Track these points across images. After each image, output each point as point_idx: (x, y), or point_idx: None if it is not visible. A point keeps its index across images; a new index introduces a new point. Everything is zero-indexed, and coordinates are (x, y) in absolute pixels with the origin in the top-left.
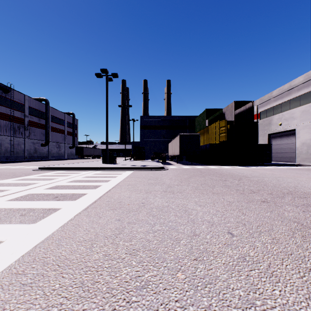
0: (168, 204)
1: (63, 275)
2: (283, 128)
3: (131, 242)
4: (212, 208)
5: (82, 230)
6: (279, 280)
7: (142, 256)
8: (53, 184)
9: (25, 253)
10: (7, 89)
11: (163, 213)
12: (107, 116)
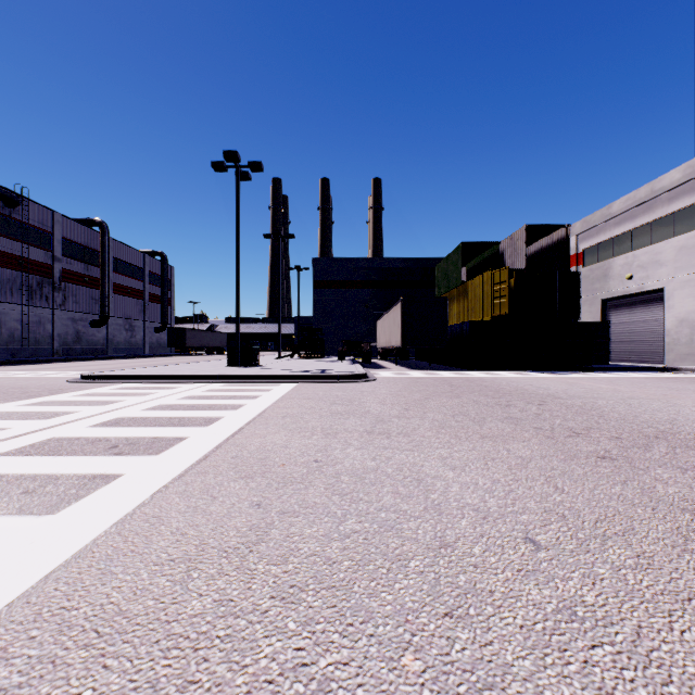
0: (377, 465)
1: (106, 662)
2: (635, 286)
3: (287, 566)
4: (481, 475)
5: (167, 531)
6: (670, 676)
7: (312, 605)
8: (110, 414)
9: (17, 596)
10: (14, 198)
11: (366, 486)
12: (237, 259)
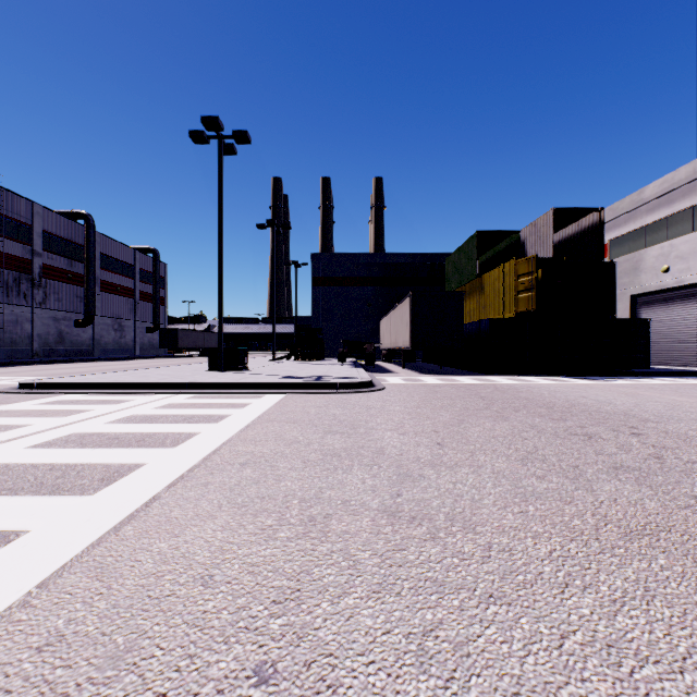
0: None
1: None
2: (672, 280)
3: None
4: None
5: None
6: None
7: None
8: None
9: None
10: None
11: None
12: (220, 245)
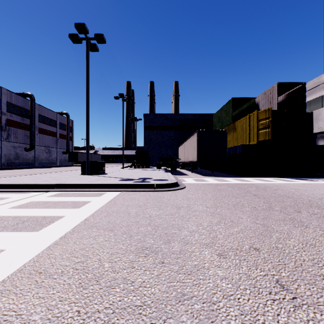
0: None
1: None
2: None
3: None
4: None
5: None
6: None
7: None
8: None
9: None
10: None
11: None
12: (87, 101)
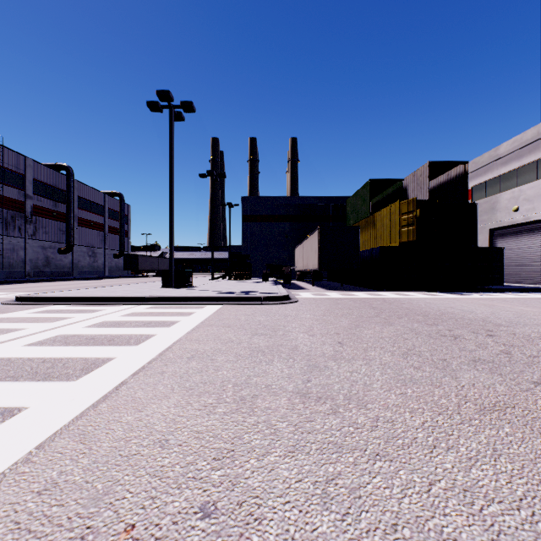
0: (338, 534)
1: None
2: (521, 217)
3: None
4: None
5: None
6: None
7: None
8: None
9: None
10: None
11: None
12: (171, 190)
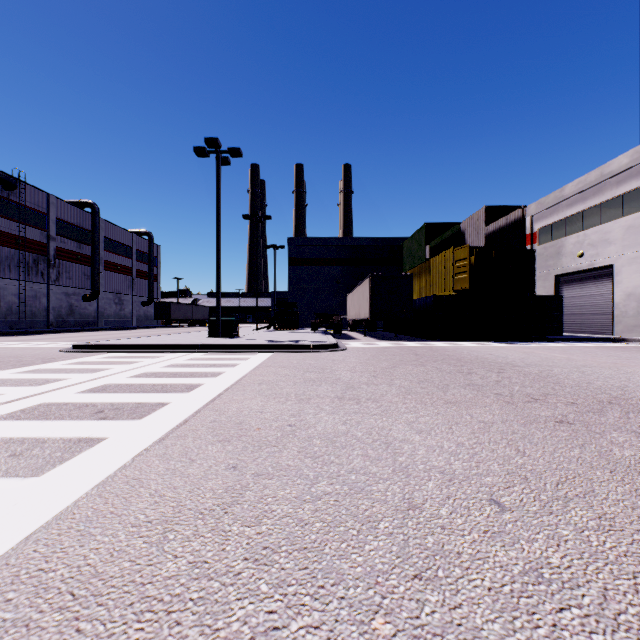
0: (347, 429)
1: (79, 626)
2: (586, 263)
3: (261, 527)
4: (446, 438)
5: (146, 493)
6: (639, 639)
7: (284, 566)
8: (98, 381)
9: None
10: (12, 181)
11: (337, 449)
12: (218, 237)
